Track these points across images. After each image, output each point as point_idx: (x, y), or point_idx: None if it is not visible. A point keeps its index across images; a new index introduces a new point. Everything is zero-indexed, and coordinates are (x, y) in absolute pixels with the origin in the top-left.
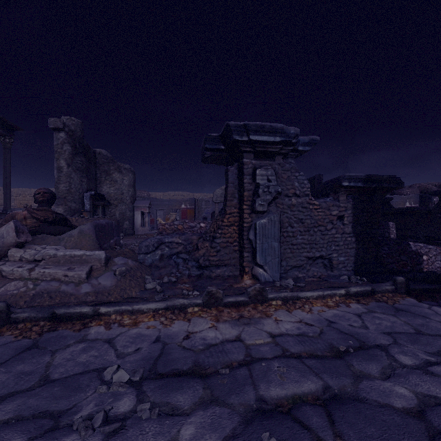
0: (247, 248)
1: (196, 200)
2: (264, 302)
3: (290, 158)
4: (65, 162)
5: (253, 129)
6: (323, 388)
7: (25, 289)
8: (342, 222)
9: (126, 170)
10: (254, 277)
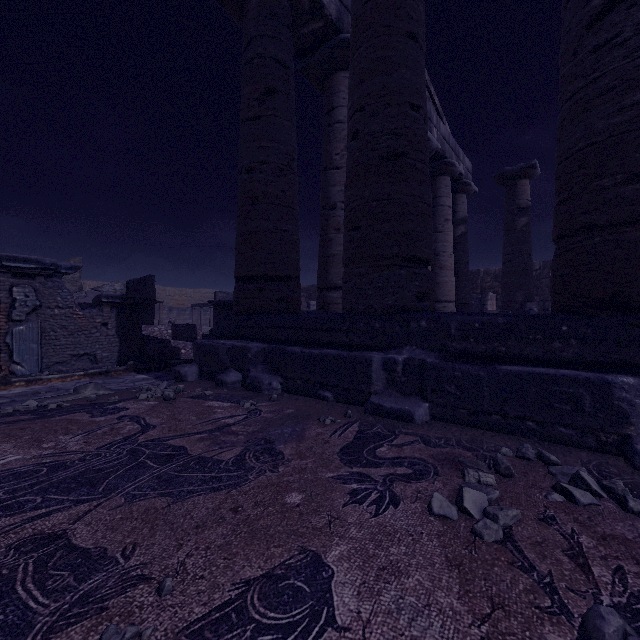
0: (5, 350)
1: None
2: (9, 384)
3: (56, 278)
4: None
5: (6, 258)
6: (11, 401)
7: None
8: (107, 328)
9: None
10: (12, 373)
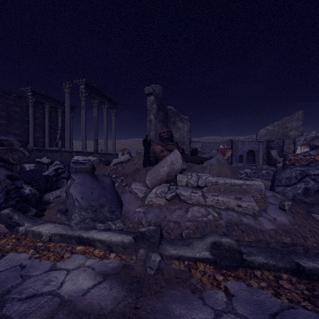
0: None
1: (233, 141)
2: None
3: None
4: (153, 116)
5: None
6: None
7: (213, 217)
8: None
9: (185, 120)
10: None
